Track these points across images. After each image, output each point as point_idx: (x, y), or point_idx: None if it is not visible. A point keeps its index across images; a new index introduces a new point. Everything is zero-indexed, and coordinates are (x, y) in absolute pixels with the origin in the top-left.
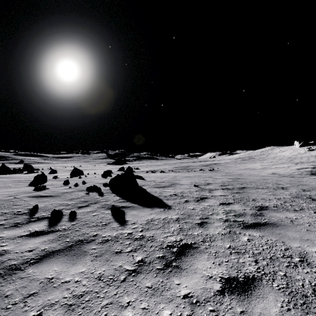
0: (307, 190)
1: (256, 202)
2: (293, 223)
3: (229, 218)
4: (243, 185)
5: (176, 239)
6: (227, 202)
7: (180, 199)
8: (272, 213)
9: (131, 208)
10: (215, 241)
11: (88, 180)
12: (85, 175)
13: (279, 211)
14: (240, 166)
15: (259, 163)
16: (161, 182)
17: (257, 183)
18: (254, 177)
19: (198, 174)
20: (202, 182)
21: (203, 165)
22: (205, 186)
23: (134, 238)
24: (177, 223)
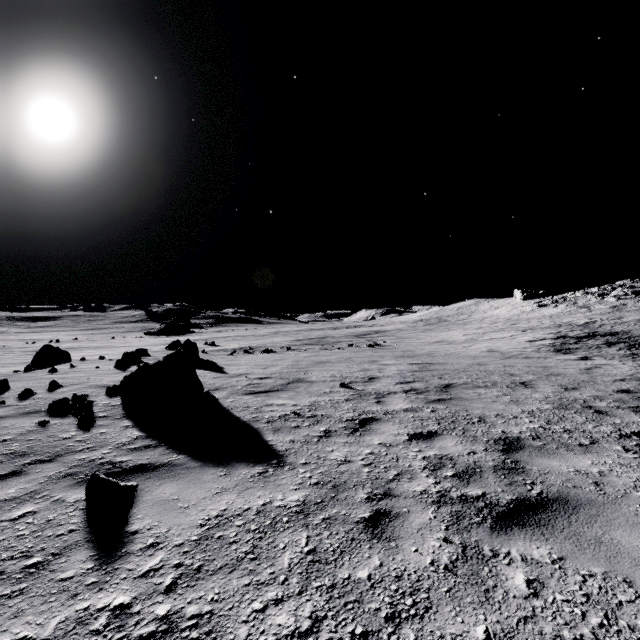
0: (572, 388)
1: (488, 425)
2: (604, 492)
3: (447, 488)
4: (446, 381)
5: (296, 623)
6: (425, 431)
7: (309, 427)
8: (540, 458)
9: (164, 470)
10: (433, 609)
11: (71, 379)
12: (71, 364)
13: (550, 450)
14: (425, 337)
15: (460, 331)
16: (264, 378)
17: (472, 375)
18: (458, 359)
19: (346, 354)
20: (357, 375)
21: (354, 335)
22: (365, 385)
23: (129, 639)
24: (301, 529)
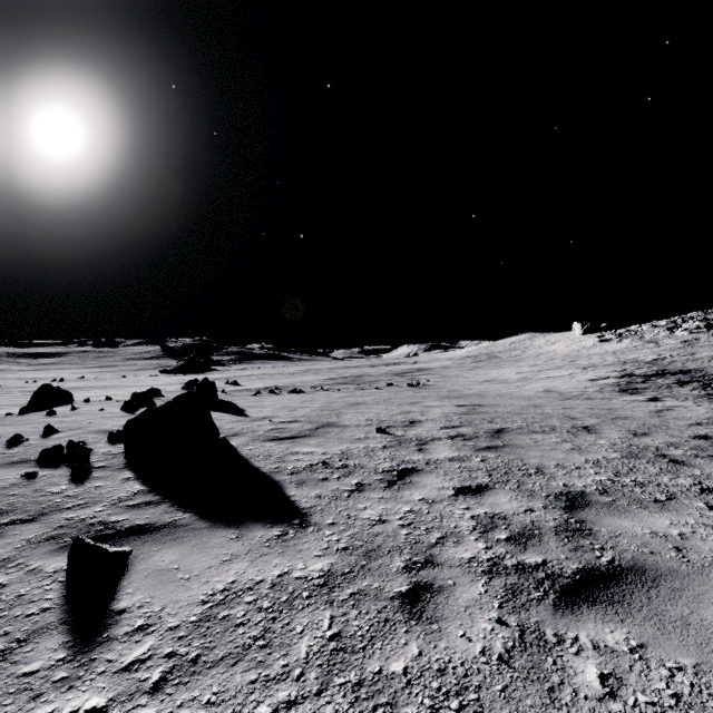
0: (642, 434)
1: (547, 477)
2: (688, 559)
3: (500, 555)
4: (497, 425)
5: None
6: (474, 484)
7: (339, 479)
8: (609, 517)
9: (165, 532)
10: None
11: (71, 423)
12: (72, 405)
13: (621, 508)
14: (474, 375)
15: (513, 368)
16: (290, 421)
17: (527, 418)
18: (511, 400)
19: (384, 395)
20: (396, 418)
21: (394, 373)
22: (405, 430)
23: None
24: (324, 607)
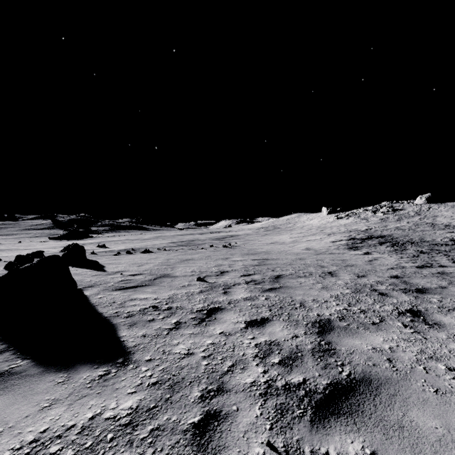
0: (362, 276)
1: (307, 310)
2: (396, 368)
3: (273, 377)
4: (277, 272)
5: None
6: (259, 318)
7: (163, 320)
8: (346, 338)
9: None
10: None
11: None
12: None
13: (353, 330)
14: (265, 239)
15: (288, 235)
16: (136, 274)
17: (295, 267)
18: (286, 255)
19: (207, 253)
20: (212, 270)
21: (215, 238)
22: (217, 278)
23: None
24: (124, 449)
